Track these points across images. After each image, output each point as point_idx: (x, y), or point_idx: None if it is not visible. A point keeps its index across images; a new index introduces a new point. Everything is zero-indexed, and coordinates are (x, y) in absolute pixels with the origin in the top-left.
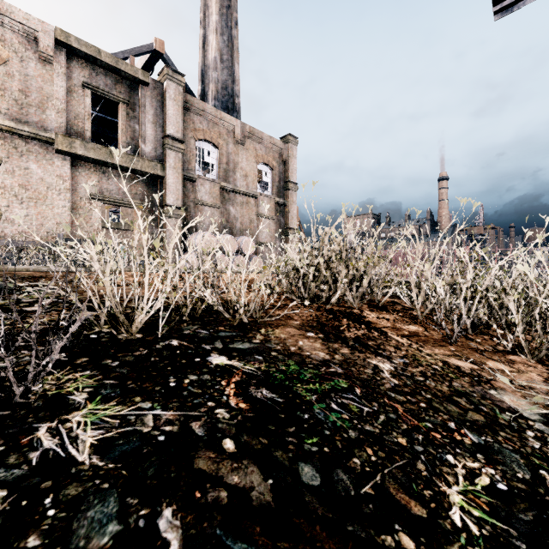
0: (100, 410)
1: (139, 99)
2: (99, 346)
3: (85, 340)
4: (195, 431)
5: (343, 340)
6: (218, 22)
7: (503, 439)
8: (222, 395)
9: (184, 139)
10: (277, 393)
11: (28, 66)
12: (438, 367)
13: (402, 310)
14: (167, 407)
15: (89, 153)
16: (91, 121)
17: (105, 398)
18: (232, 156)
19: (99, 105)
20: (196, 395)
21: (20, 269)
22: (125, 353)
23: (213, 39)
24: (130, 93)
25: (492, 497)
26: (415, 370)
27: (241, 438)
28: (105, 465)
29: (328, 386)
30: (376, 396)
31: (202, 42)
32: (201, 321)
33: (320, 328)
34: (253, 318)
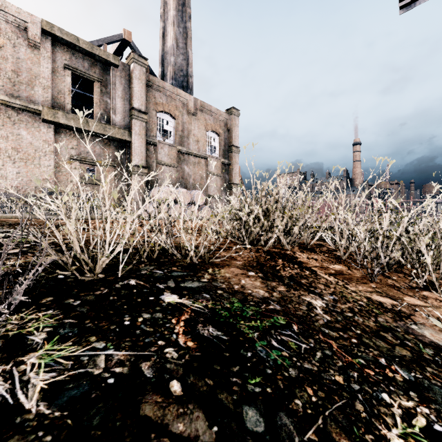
0: (56, 351)
1: (110, 78)
2: (65, 286)
3: (52, 281)
4: (144, 373)
5: (279, 278)
6: (175, 16)
7: (430, 375)
8: (172, 334)
9: (147, 111)
10: (222, 330)
11: (20, 51)
12: (364, 303)
13: (327, 251)
14: (120, 346)
15: (70, 122)
16: (72, 96)
17: (63, 338)
18: (186, 125)
19: (78, 83)
20: (147, 333)
21: (9, 217)
22: (87, 293)
23: (171, 30)
24: (103, 73)
25: (432, 441)
26: (344, 306)
27: (188, 380)
28: (52, 413)
29: (269, 323)
30: (311, 333)
31: (162, 32)
32: (157, 262)
33: (259, 268)
34: (202, 259)
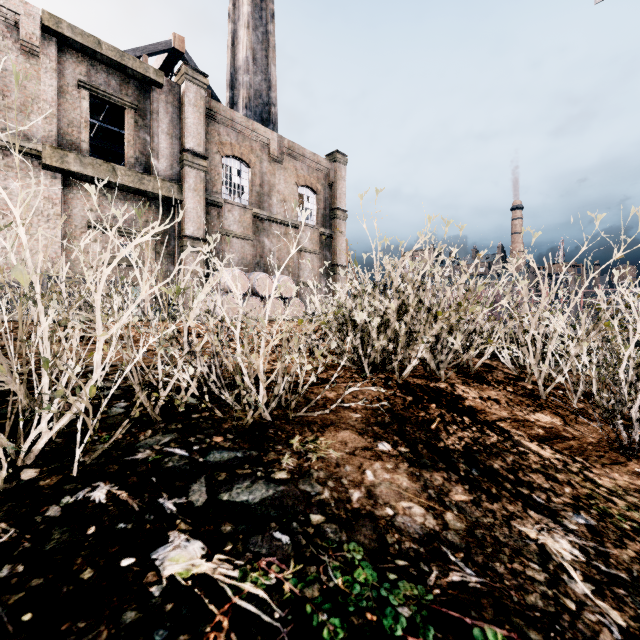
0: None
1: (150, 103)
2: None
3: None
4: None
5: (446, 459)
6: (250, 15)
7: None
8: None
9: (208, 154)
10: None
11: (7, 58)
12: None
13: (508, 380)
14: None
15: (86, 169)
16: (94, 133)
17: None
18: (266, 177)
19: (103, 112)
20: None
21: None
22: None
23: (244, 35)
24: (140, 96)
25: None
26: (626, 554)
27: None
28: None
29: None
30: None
31: (230, 39)
32: (183, 421)
33: (398, 429)
34: (281, 409)
